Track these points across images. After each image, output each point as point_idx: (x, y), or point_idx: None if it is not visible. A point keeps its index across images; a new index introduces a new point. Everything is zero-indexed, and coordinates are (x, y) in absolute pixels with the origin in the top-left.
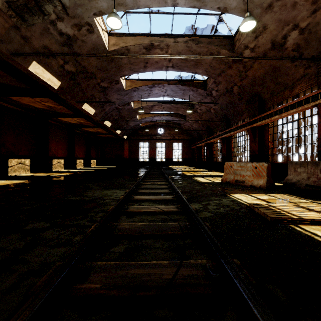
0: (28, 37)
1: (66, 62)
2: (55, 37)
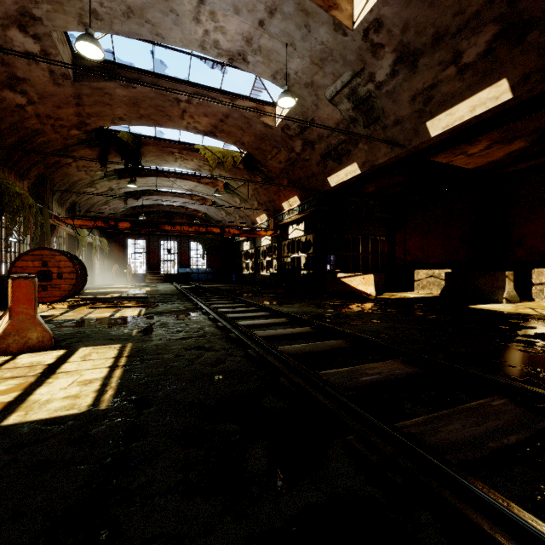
0: (396, 119)
1: (456, 58)
2: (400, 82)
